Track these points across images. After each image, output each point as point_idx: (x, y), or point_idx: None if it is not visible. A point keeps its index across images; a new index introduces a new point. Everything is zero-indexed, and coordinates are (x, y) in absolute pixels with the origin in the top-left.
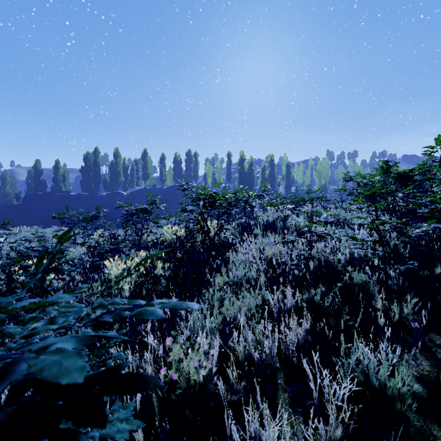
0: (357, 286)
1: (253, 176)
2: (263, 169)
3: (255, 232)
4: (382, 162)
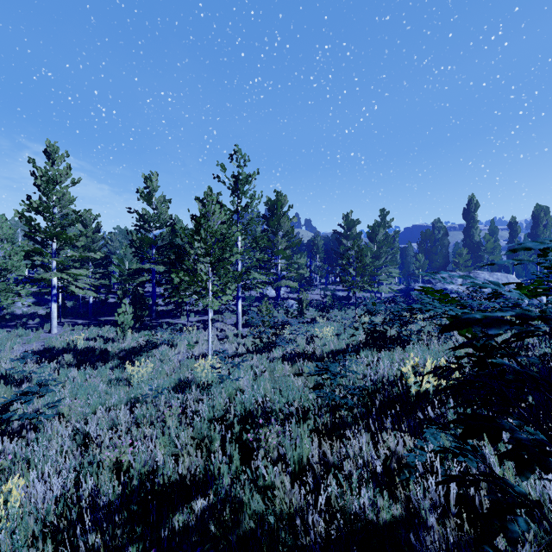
0: None
1: None
2: None
3: None
4: None
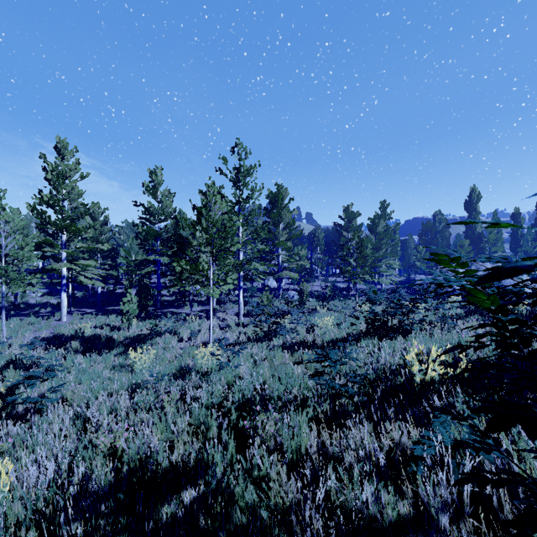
0: None
1: None
2: None
3: None
4: None
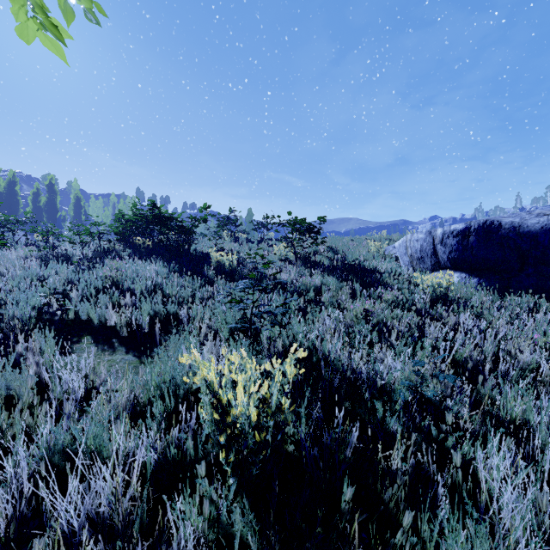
0: (72, 259)
1: (16, 200)
2: (36, 193)
3: (16, 248)
4: (120, 210)
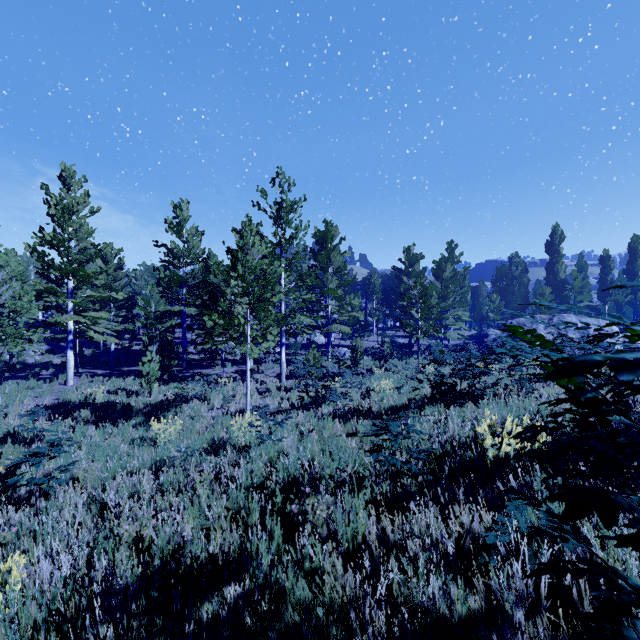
0: None
1: None
2: None
3: None
4: None
